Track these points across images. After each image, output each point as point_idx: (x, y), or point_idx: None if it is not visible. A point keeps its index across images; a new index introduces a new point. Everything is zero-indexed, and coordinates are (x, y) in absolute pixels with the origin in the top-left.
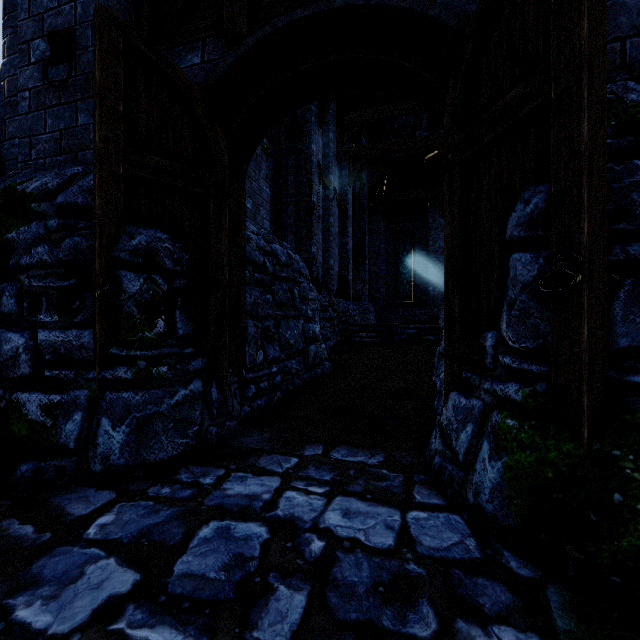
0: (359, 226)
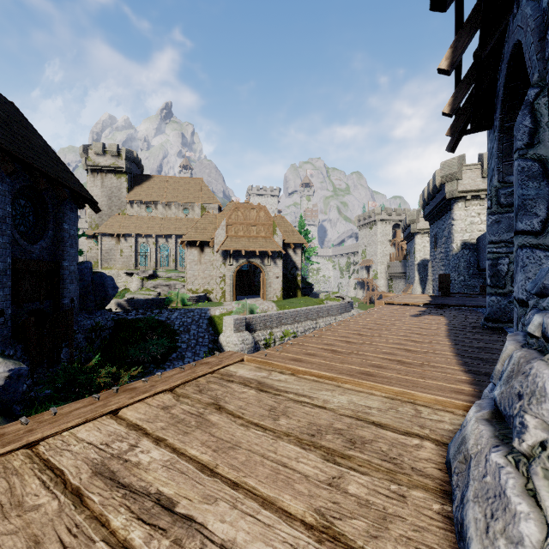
0: None
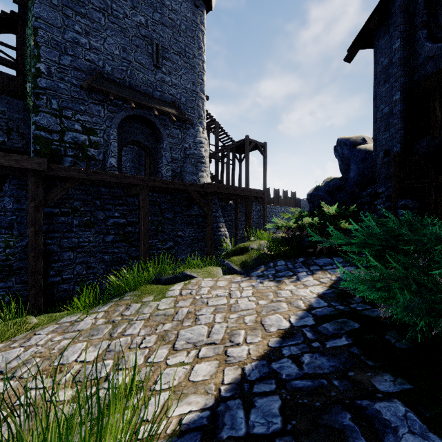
0: None
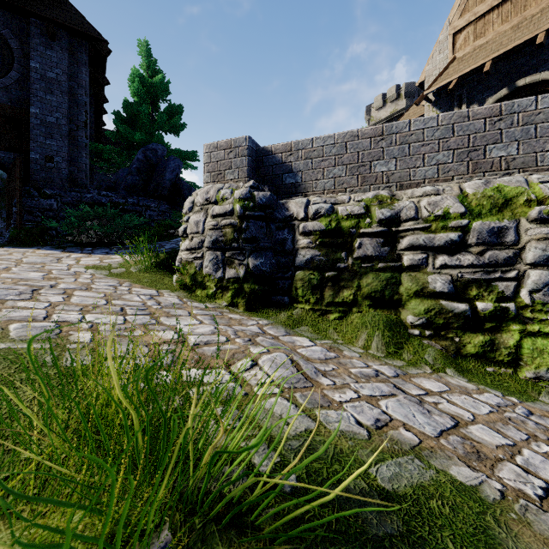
0: (2, 177)
